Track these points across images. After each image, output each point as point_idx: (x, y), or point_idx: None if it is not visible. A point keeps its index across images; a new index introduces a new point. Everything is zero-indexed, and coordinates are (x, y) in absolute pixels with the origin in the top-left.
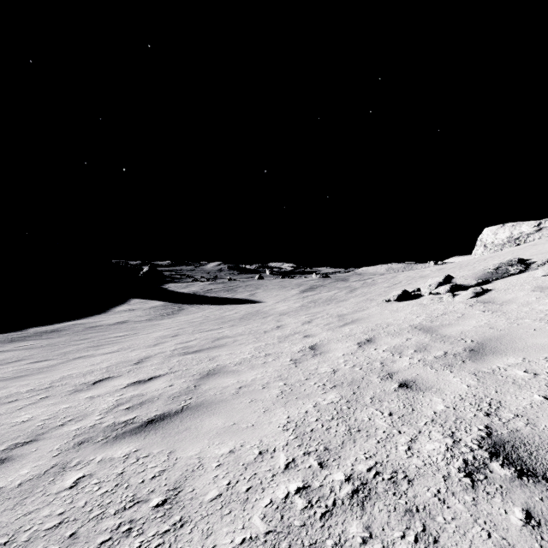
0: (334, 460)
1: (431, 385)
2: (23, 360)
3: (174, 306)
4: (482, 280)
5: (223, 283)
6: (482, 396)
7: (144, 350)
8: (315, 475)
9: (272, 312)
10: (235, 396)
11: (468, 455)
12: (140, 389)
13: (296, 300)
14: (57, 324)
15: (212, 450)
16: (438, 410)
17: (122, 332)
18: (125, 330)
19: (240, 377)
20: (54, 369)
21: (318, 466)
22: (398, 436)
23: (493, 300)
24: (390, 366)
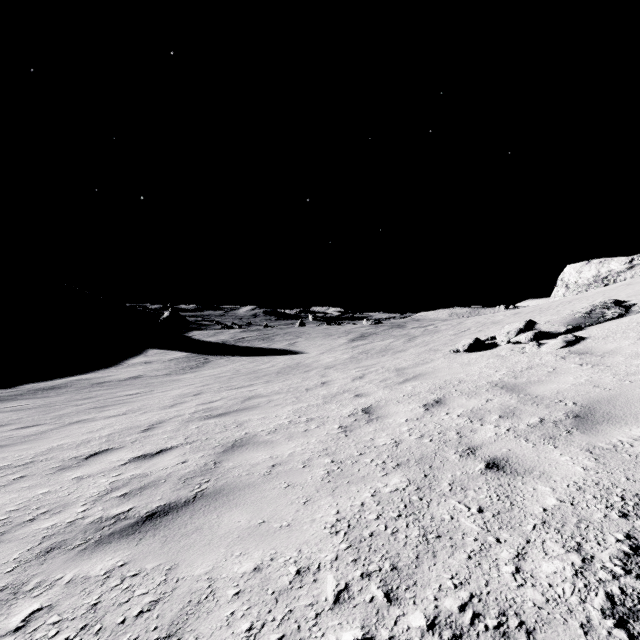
0: (407, 588)
1: (532, 466)
2: (7, 426)
3: (199, 357)
4: (573, 326)
5: (258, 331)
6: (608, 484)
7: (157, 413)
8: (380, 617)
9: (316, 364)
10: (267, 478)
11: (612, 586)
12: (144, 466)
13: (344, 351)
14: (58, 380)
15: (230, 566)
16: (549, 506)
17: (134, 390)
18: (138, 386)
19: (274, 450)
20: (43, 437)
21: (385, 599)
22: (497, 547)
23: (591, 350)
24: (469, 438)
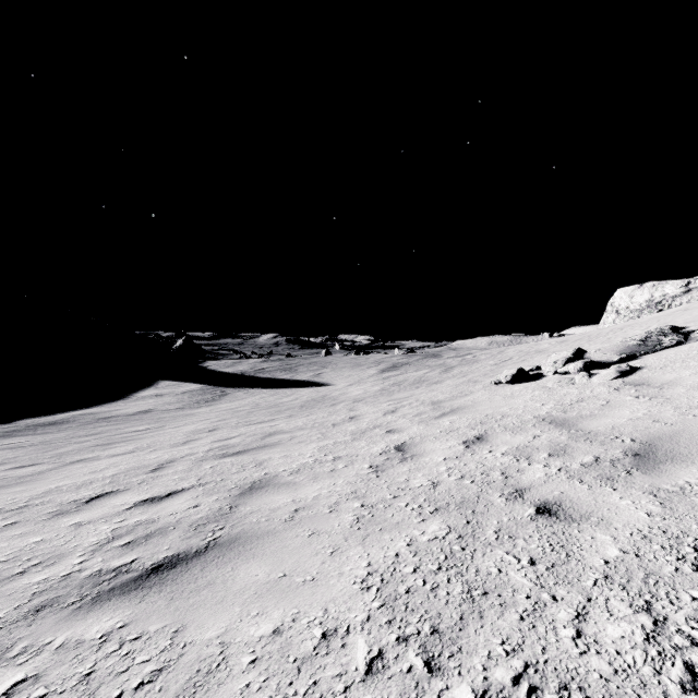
0: (451, 655)
1: (589, 512)
2: (2, 465)
3: (215, 390)
4: (626, 355)
5: (280, 361)
6: (678, 532)
7: (168, 451)
8: (420, 690)
9: (343, 397)
10: (289, 524)
11: (691, 654)
12: (151, 511)
13: (375, 383)
14: (59, 415)
15: (245, 629)
16: (611, 557)
17: (143, 425)
18: (148, 422)
19: (297, 493)
20: (40, 478)
21: (425, 668)
22: (554, 606)
23: (647, 381)
24: (516, 479)
